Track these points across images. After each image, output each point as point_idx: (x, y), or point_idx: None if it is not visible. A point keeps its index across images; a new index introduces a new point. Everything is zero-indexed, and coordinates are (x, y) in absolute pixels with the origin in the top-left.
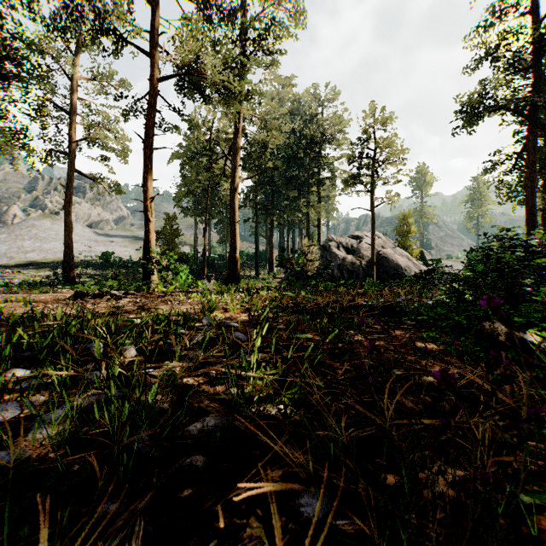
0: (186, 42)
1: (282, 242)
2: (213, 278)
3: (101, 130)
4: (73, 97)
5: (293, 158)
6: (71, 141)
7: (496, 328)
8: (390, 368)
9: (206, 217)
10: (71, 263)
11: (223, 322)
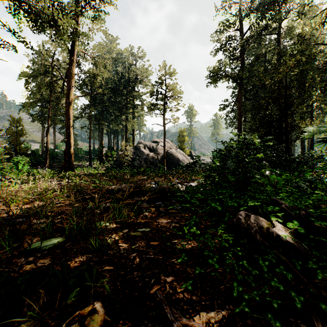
0: None
1: (110, 143)
2: (56, 167)
3: None
4: None
5: (116, 89)
6: None
7: (253, 224)
8: (127, 325)
9: (48, 122)
10: None
11: None
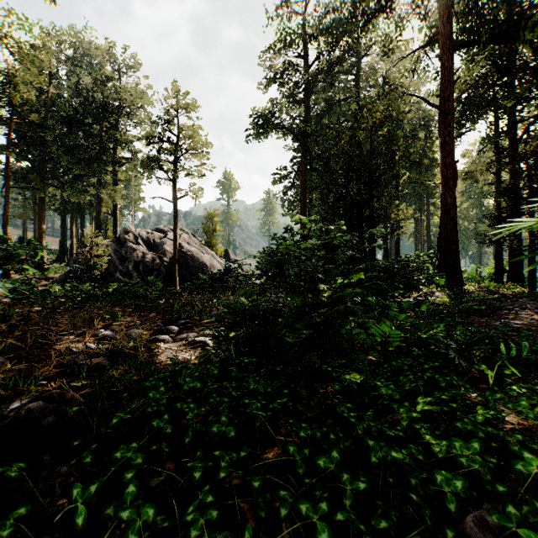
0: None
1: (64, 230)
2: None
3: None
4: None
5: (75, 120)
6: None
7: None
8: None
9: None
10: None
11: None
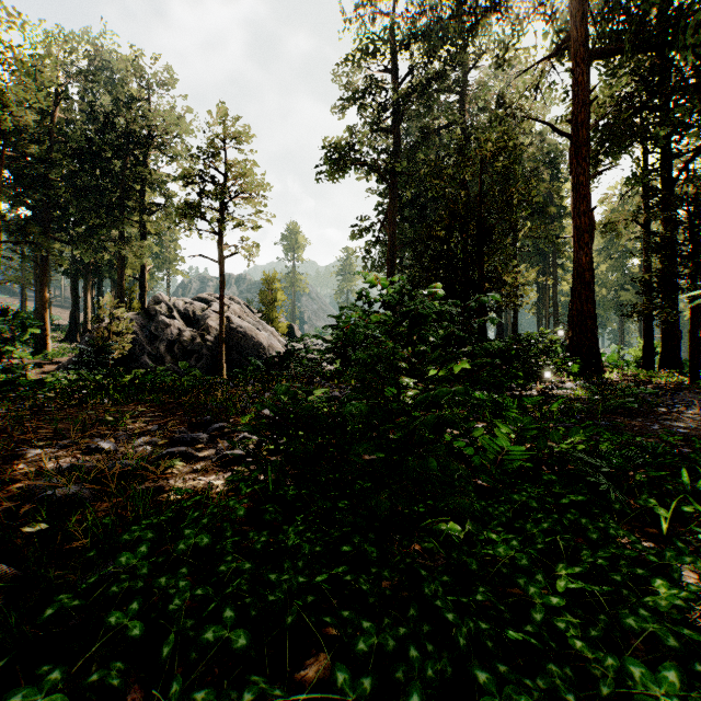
0: None
1: (76, 300)
2: None
3: None
4: None
5: (89, 154)
6: None
7: None
8: None
9: None
10: None
11: None
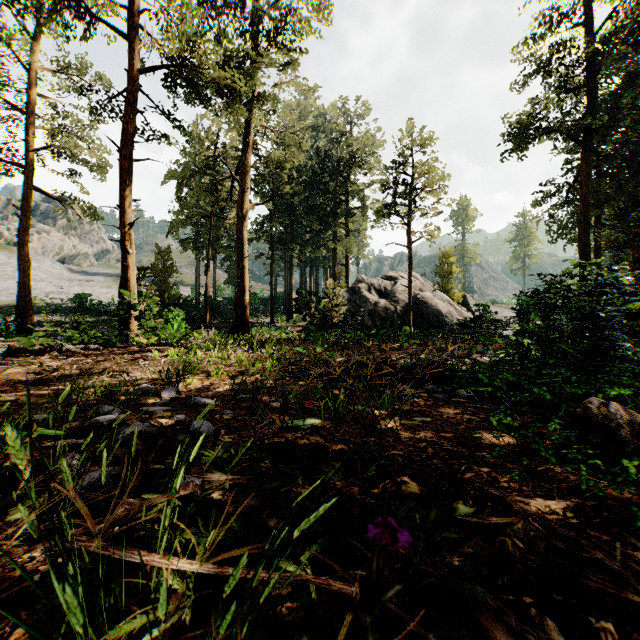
0: (176, 24)
1: (304, 284)
2: (218, 327)
3: (71, 138)
4: (32, 93)
5: (316, 182)
6: (28, 149)
7: (612, 415)
8: (448, 497)
9: (208, 251)
10: (28, 307)
11: (192, 397)
